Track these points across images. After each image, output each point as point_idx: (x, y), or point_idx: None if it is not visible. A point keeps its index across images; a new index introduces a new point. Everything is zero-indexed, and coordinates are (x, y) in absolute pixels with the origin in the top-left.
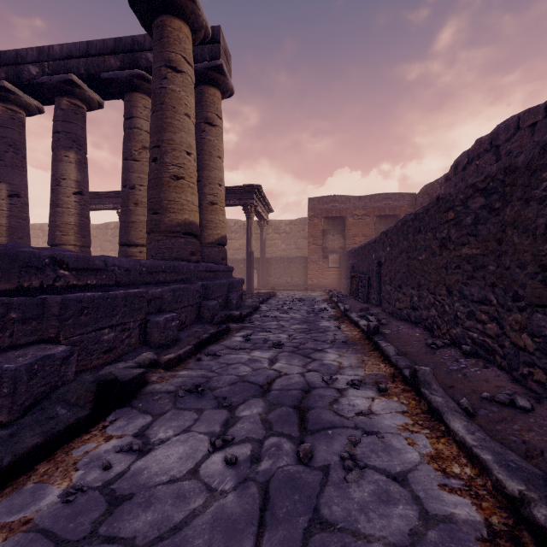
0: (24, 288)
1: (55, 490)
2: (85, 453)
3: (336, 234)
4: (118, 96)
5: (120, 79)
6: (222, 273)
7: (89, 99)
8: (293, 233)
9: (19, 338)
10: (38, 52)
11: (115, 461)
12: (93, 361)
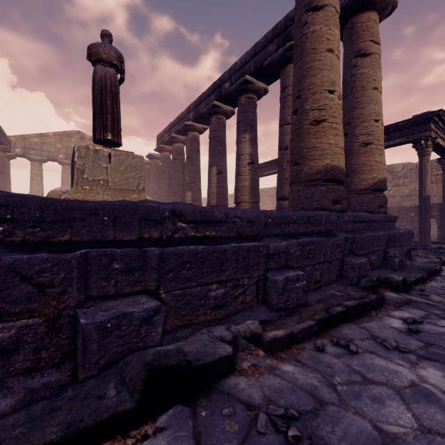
0: (145, 239)
1: None
2: None
3: None
4: (276, 76)
5: (276, 60)
6: (378, 223)
7: (257, 89)
8: None
9: (124, 287)
10: (229, 72)
11: None
12: (200, 315)
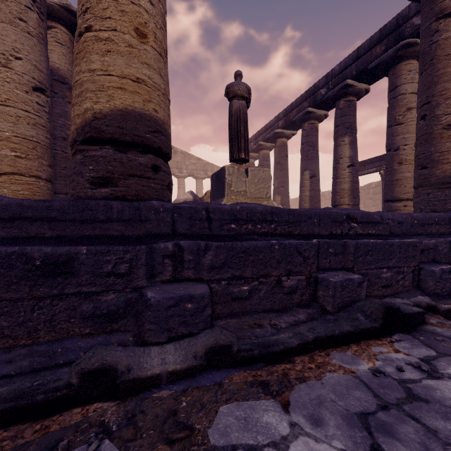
0: (333, 234)
1: (365, 364)
2: (379, 352)
3: None
4: (382, 75)
5: (384, 61)
6: None
7: (358, 91)
8: None
9: (332, 265)
10: (325, 78)
11: (406, 369)
12: (374, 291)
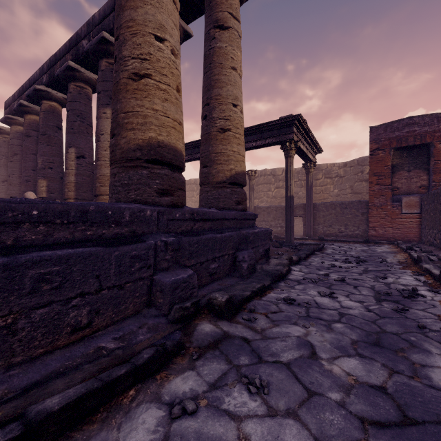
0: None
1: None
2: None
3: (413, 169)
4: None
5: None
6: (233, 221)
7: None
8: (348, 176)
9: None
10: (87, 26)
11: None
12: None
